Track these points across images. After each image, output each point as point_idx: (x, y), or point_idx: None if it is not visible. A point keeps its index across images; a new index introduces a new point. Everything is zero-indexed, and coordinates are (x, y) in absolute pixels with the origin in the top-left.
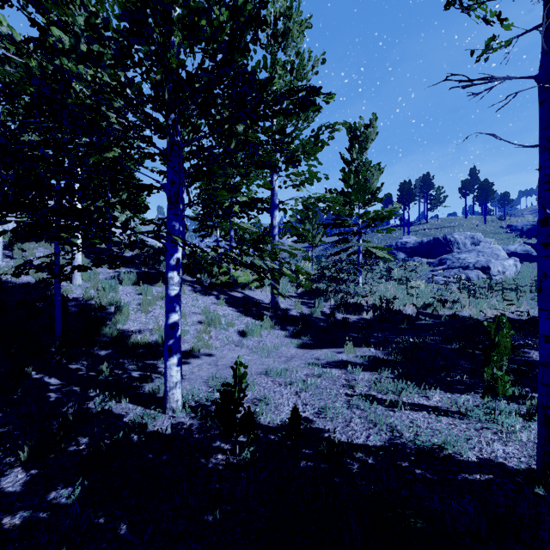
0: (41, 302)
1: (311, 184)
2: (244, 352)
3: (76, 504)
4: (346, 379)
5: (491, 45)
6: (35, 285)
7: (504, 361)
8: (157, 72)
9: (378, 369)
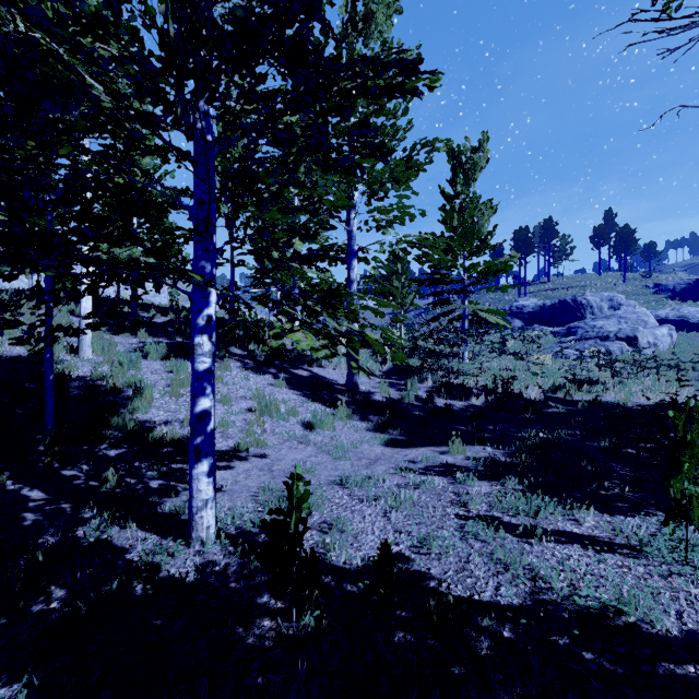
0: (33, 382)
1: (402, 223)
2: (310, 452)
3: None
4: (455, 492)
5: None
6: (28, 360)
7: None
8: None
9: (500, 478)
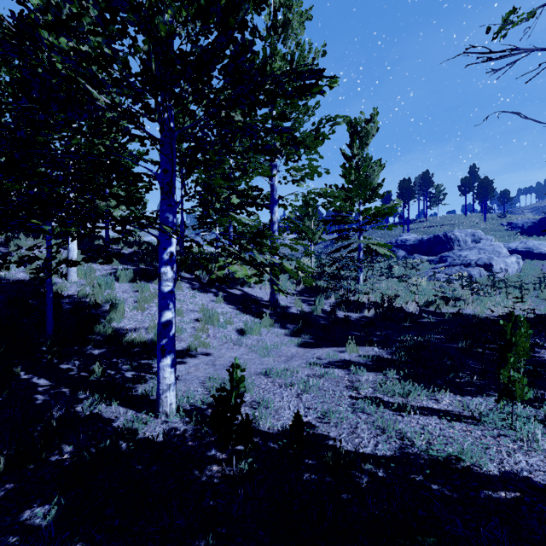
0: (35, 299)
1: (311, 179)
2: (243, 351)
3: (51, 526)
4: (350, 380)
5: (510, 20)
6: (29, 282)
7: (522, 362)
8: (144, 42)
9: (383, 370)
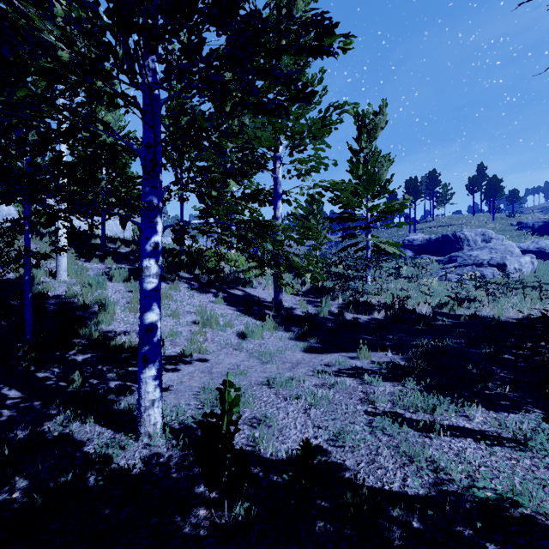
0: (18, 299)
1: (318, 171)
2: (243, 357)
3: None
4: (364, 391)
5: None
6: (15, 281)
7: None
8: None
9: (400, 379)
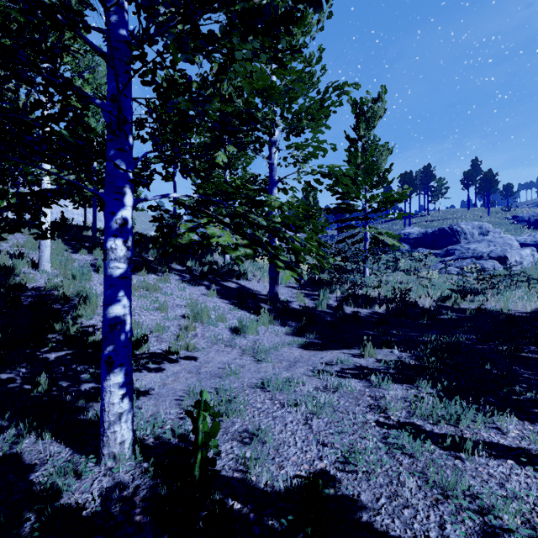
0: None
1: (315, 157)
2: (236, 355)
3: None
4: (372, 396)
5: None
6: None
7: None
8: None
9: (412, 381)
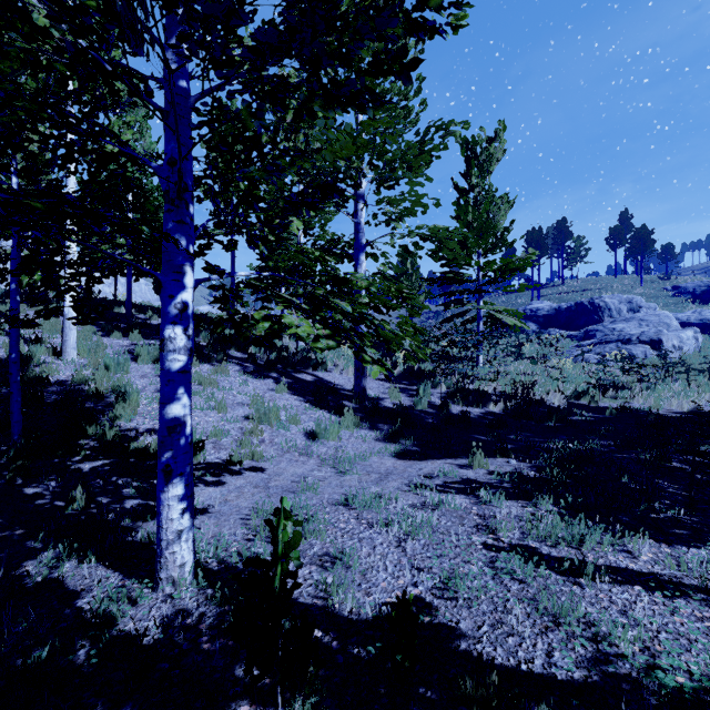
0: (7, 386)
1: (414, 215)
2: (313, 465)
3: None
4: (480, 514)
5: None
6: (6, 362)
7: None
8: None
9: (530, 497)
